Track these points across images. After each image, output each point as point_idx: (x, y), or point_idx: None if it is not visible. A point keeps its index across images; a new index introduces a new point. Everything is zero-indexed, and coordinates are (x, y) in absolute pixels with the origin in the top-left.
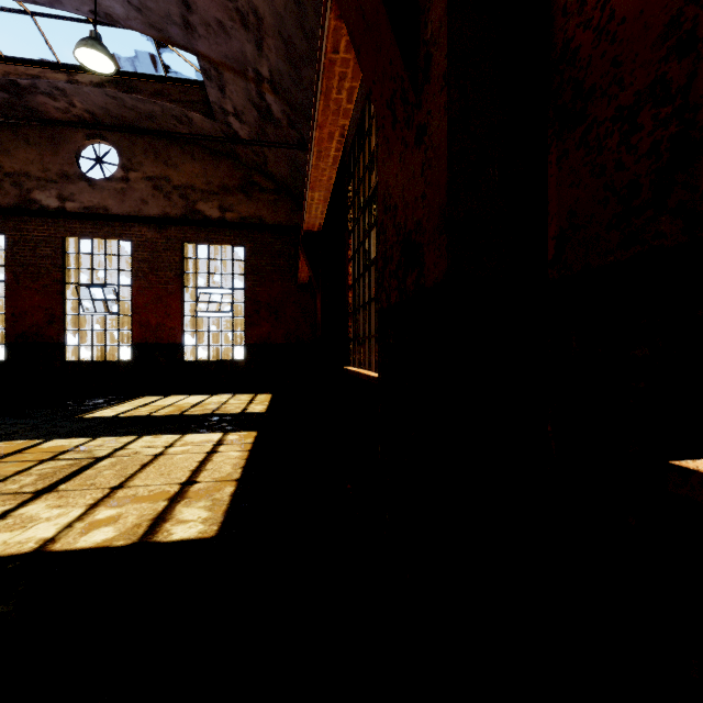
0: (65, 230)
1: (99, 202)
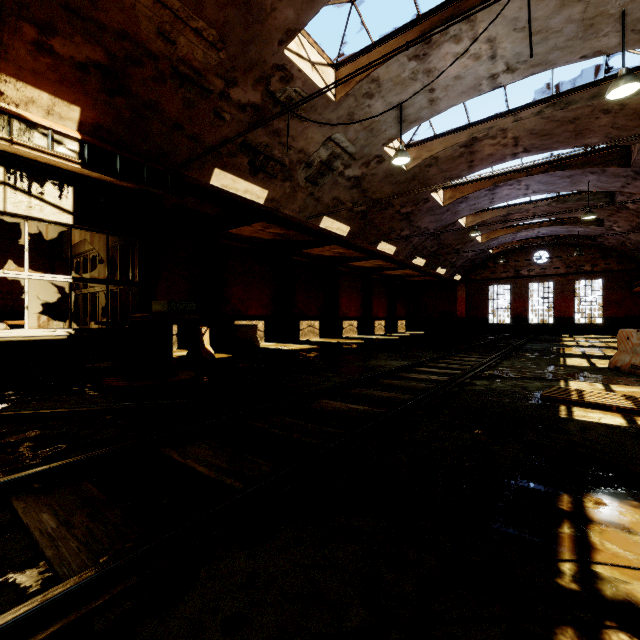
0: (529, 281)
1: (541, 271)
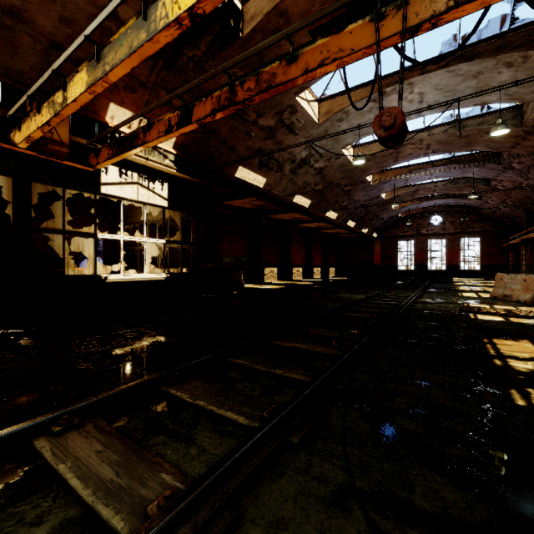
0: (428, 238)
1: (436, 231)
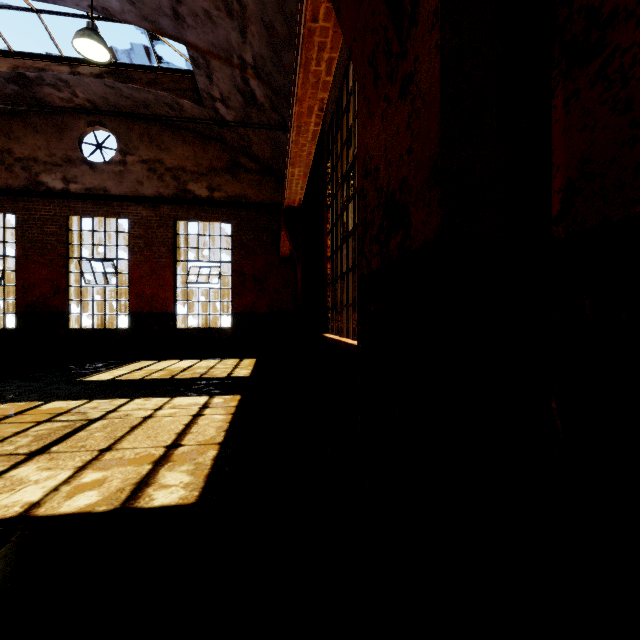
0: (69, 209)
1: (99, 184)
